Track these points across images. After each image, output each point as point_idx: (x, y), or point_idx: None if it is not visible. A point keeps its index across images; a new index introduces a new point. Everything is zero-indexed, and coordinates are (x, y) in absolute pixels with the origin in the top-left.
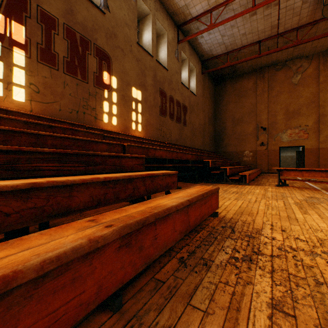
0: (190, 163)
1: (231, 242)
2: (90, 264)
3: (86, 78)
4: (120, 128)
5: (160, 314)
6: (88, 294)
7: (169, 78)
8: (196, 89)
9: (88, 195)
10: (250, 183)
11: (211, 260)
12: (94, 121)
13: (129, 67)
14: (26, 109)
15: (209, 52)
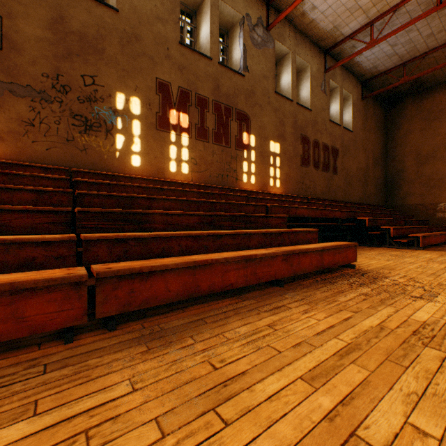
0: (339, 221)
1: (356, 279)
2: (272, 262)
3: (228, 143)
4: (258, 186)
5: (302, 289)
6: (272, 273)
7: (313, 119)
8: (351, 123)
9: (256, 240)
10: (428, 248)
11: (336, 282)
12: (235, 182)
13: (266, 121)
14: (189, 179)
15: (372, 69)
